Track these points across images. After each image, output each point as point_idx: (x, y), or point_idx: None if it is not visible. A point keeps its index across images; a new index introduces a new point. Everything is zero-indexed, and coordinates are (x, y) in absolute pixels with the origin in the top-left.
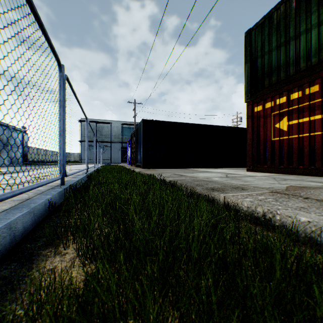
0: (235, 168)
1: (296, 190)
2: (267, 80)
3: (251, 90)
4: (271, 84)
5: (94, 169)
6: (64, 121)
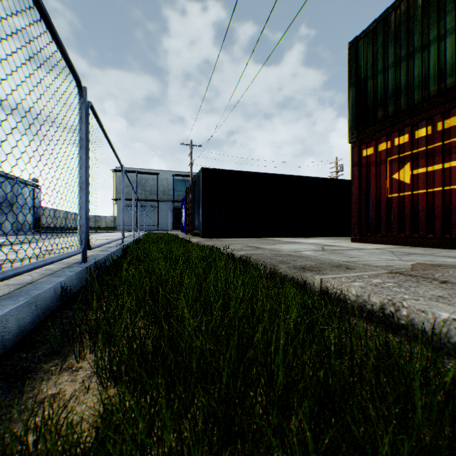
0: (335, 237)
1: (427, 270)
2: (381, 111)
3: (358, 125)
4: (387, 116)
5: (133, 239)
6: (87, 169)
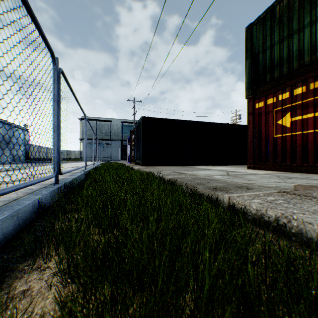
0: (235, 165)
1: (306, 190)
2: (269, 75)
3: (252, 86)
4: (273, 79)
5: (93, 167)
6: (58, 117)
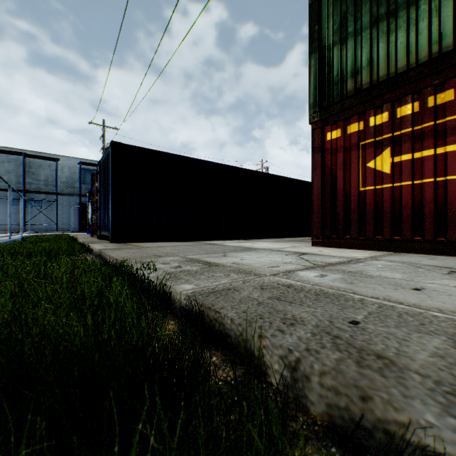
0: (278, 239)
1: None
2: (352, 83)
3: (321, 101)
4: (362, 89)
5: None
6: None
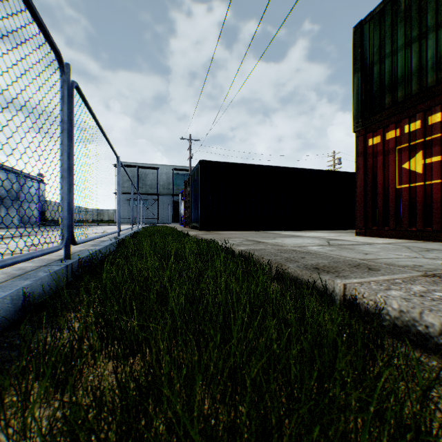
0: (336, 230)
1: None
2: (388, 97)
3: (363, 113)
4: (396, 102)
5: (131, 232)
6: (70, 156)
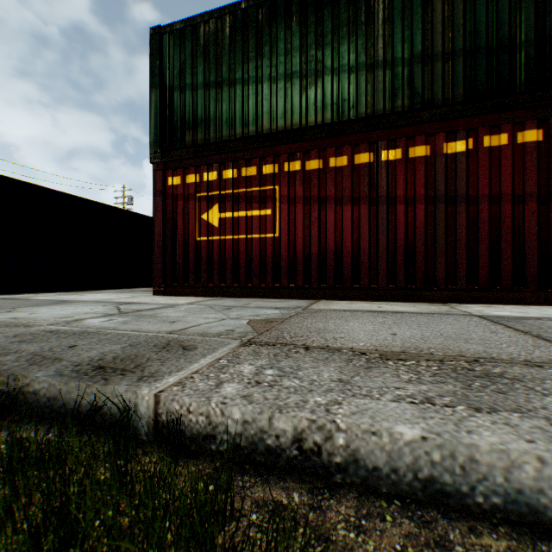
0: (128, 289)
1: (271, 330)
2: (190, 135)
3: (163, 142)
4: (197, 144)
5: None
6: None
